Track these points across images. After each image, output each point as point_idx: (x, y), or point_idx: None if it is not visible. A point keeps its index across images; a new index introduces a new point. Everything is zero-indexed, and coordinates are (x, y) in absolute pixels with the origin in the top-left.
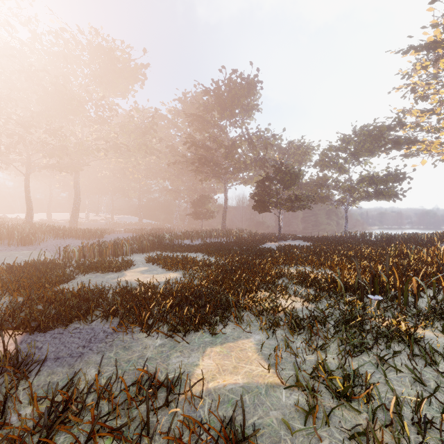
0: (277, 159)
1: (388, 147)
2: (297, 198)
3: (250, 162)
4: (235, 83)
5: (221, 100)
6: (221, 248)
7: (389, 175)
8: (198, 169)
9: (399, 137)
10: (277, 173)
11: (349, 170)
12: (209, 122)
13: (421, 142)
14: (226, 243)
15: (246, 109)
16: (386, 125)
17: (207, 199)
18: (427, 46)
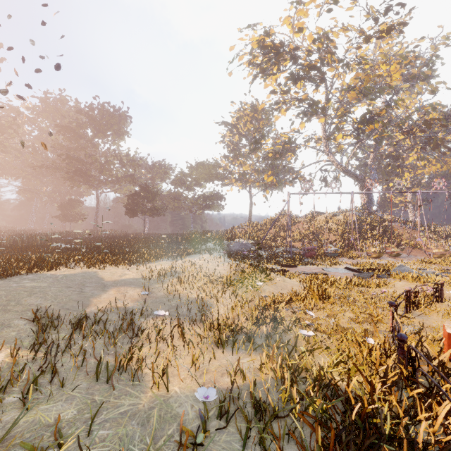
0: (144, 174)
1: (212, 179)
2: (156, 208)
3: (122, 177)
4: (109, 113)
5: (95, 123)
6: (107, 239)
7: (213, 196)
8: (70, 177)
9: (218, 174)
10: (143, 191)
11: (193, 189)
12: (82, 137)
13: (228, 179)
14: (108, 237)
15: (118, 133)
16: (213, 164)
17: (77, 203)
18: (230, 125)
